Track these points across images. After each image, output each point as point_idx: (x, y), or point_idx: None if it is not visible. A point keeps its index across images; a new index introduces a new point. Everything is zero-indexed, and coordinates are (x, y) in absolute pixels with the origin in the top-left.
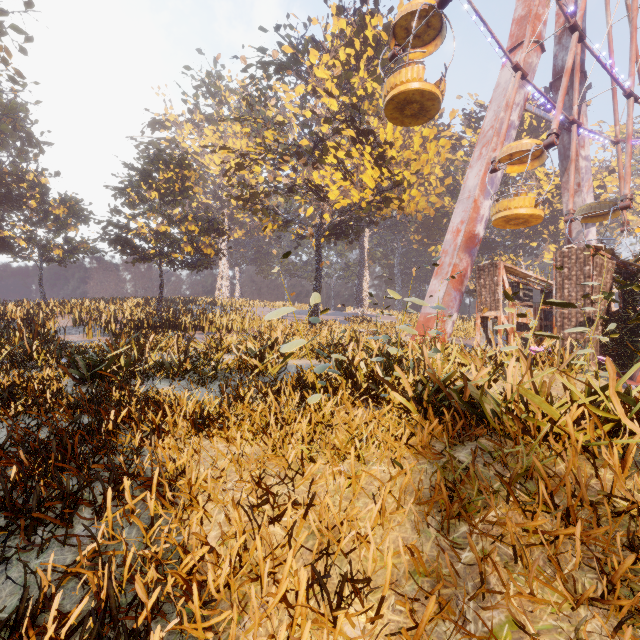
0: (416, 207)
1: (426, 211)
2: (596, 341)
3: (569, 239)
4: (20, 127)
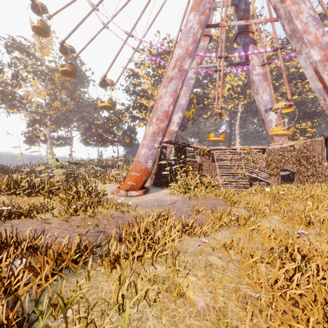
0: (189, 114)
1: (191, 115)
2: (152, 174)
3: (262, 119)
4: (97, 106)
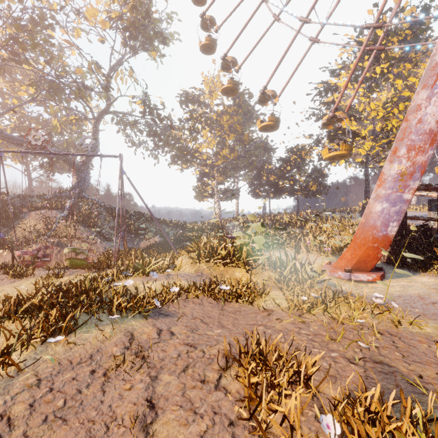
0: None
1: None
2: None
3: None
4: (268, 146)
